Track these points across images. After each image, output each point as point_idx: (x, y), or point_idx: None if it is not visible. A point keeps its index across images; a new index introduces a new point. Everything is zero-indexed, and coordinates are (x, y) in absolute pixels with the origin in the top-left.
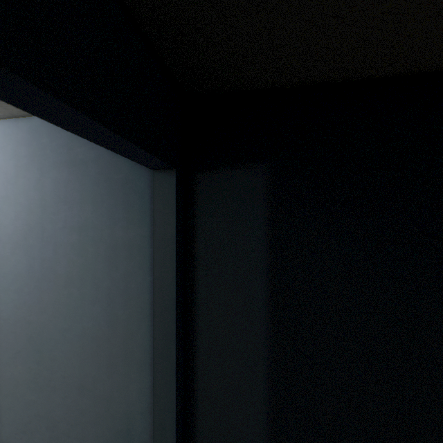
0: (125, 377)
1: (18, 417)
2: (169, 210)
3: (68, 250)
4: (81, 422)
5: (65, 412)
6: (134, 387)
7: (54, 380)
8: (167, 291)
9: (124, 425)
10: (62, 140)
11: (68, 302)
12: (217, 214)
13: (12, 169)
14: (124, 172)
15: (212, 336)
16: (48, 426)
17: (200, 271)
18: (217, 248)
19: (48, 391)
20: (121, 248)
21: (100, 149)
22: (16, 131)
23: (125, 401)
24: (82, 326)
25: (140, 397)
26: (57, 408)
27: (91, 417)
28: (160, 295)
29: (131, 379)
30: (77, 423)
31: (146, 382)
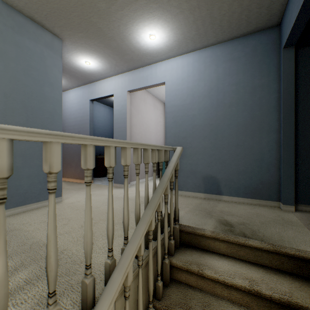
0: (259, 138)
1: (205, 161)
2: (291, 62)
3: (230, 93)
4: (236, 159)
5: (228, 156)
6: (264, 141)
7: (223, 144)
8: (290, 93)
9: (258, 157)
10: (227, 52)
11: (230, 114)
12: (309, 64)
13: (202, 68)
14: (259, 57)
15: (306, 114)
16: (220, 163)
17: (299, 89)
18: (309, 78)
19: (220, 149)
20: (257, 88)
21: (246, 51)
22: (204, 53)
23: (259, 147)
24: (237, 121)
25: (267, 145)
26: (224, 155)
27: (242, 156)
28: (286, 95)
29: (262, 138)
30: (234, 160)
31: (270, 138)
